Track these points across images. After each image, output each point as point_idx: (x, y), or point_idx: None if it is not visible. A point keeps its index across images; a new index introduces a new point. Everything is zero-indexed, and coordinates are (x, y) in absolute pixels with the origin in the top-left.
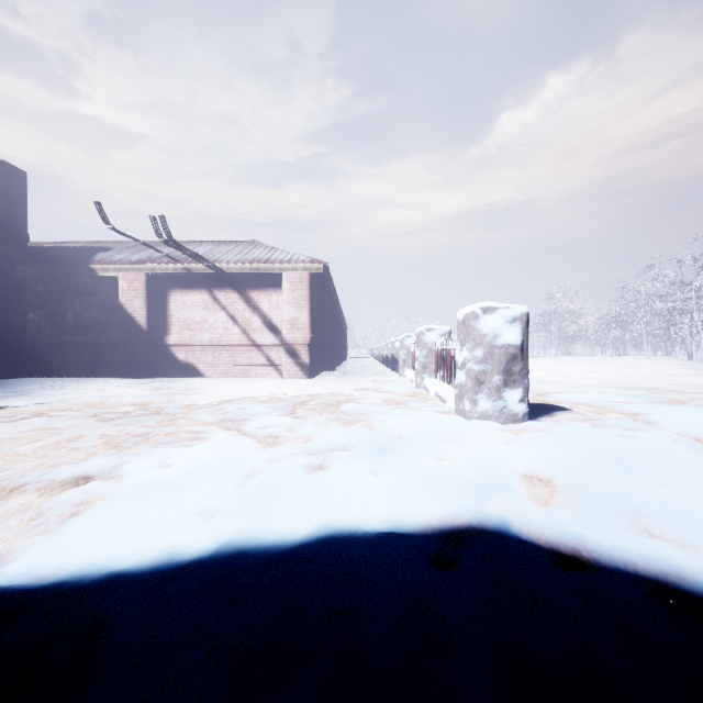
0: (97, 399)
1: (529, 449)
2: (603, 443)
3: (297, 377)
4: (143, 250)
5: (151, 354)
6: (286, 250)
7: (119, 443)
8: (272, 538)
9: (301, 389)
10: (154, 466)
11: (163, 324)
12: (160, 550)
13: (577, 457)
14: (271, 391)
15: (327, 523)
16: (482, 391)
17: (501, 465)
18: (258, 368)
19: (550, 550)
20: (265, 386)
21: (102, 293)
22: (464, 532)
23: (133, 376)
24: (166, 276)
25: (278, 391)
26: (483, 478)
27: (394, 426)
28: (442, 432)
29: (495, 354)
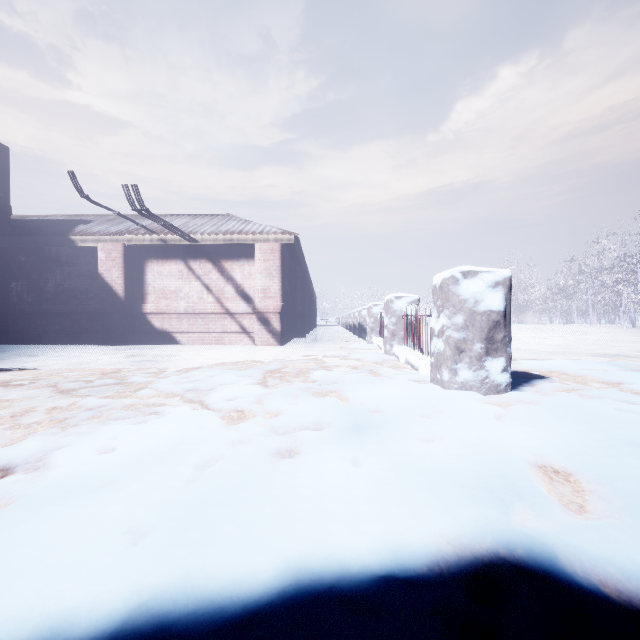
0: (67, 366)
1: (529, 429)
2: (608, 420)
3: (268, 344)
4: (122, 223)
5: (128, 321)
6: (258, 223)
7: (67, 419)
8: (216, 593)
9: (272, 356)
10: (93, 452)
11: (140, 293)
12: (38, 622)
13: (587, 439)
14: (243, 358)
15: (298, 562)
16: (462, 360)
17: (504, 451)
18: (231, 335)
19: (634, 612)
20: (237, 352)
21: (82, 264)
22: (491, 569)
23: (111, 343)
24: (143, 247)
25: (249, 358)
26: (491, 472)
27: (370, 398)
28: (422, 405)
29: (477, 320)
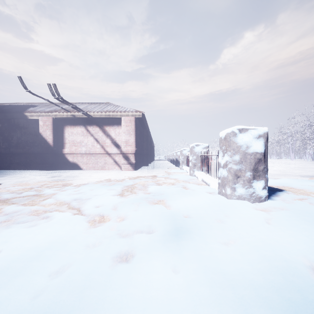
0: (15, 183)
1: (294, 233)
2: None
3: (128, 169)
4: (52, 107)
5: (55, 158)
6: (123, 107)
7: None
8: None
9: (129, 176)
10: None
11: (61, 143)
12: None
13: None
14: (113, 178)
15: None
16: (239, 182)
17: (286, 257)
18: (109, 165)
19: None
20: (111, 174)
21: (31, 128)
22: None
23: (46, 169)
24: (63, 119)
25: (117, 178)
26: (286, 284)
27: (183, 206)
28: (216, 211)
29: (248, 158)
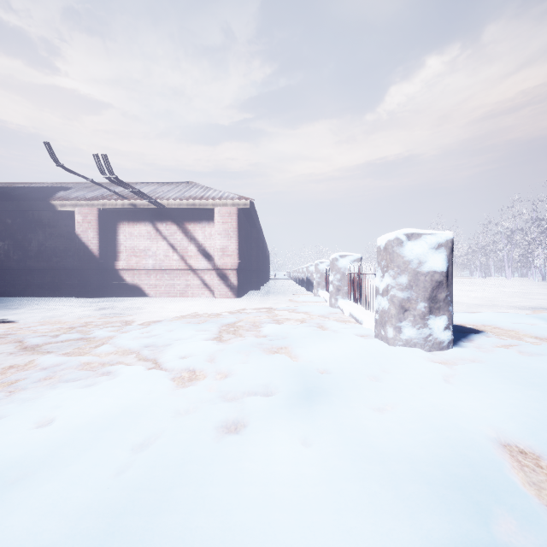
0: (41, 319)
1: (482, 395)
2: None
3: (227, 297)
4: (97, 190)
5: (102, 277)
6: (218, 190)
7: (18, 380)
8: None
9: (229, 308)
10: (28, 426)
11: (113, 252)
12: None
13: (545, 409)
14: (202, 311)
15: None
16: (407, 318)
17: (463, 426)
18: (194, 289)
19: None
20: (198, 305)
21: (61, 225)
22: None
23: (87, 296)
24: (116, 210)
25: (208, 311)
26: (456, 458)
27: (319, 356)
28: (370, 364)
29: (421, 281)
